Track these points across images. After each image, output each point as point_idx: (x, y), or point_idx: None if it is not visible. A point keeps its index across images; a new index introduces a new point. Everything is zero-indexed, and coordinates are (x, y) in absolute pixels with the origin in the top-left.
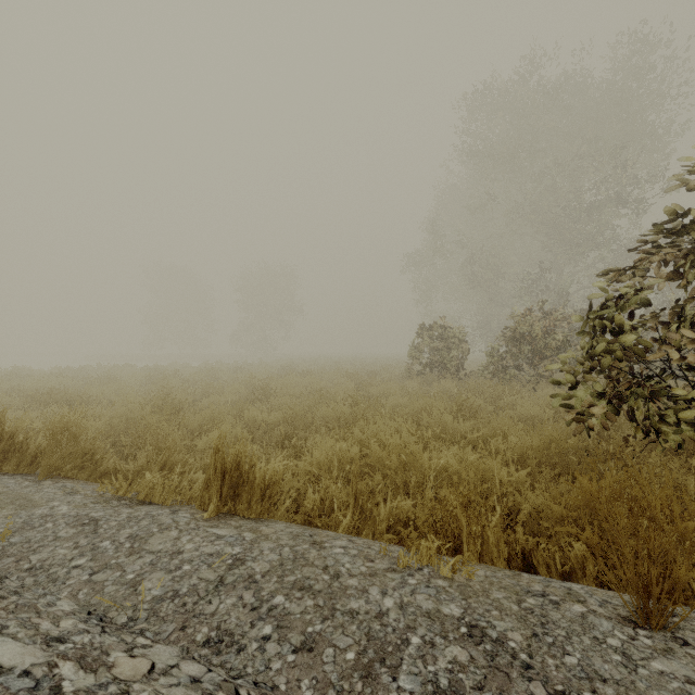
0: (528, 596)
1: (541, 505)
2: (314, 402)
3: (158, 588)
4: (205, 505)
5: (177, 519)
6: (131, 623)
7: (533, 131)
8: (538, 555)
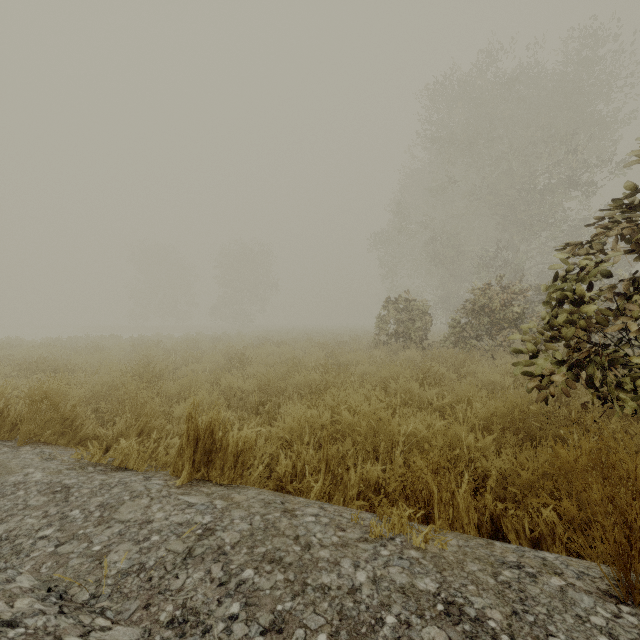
0: (503, 568)
1: (507, 470)
2: (287, 370)
3: (121, 563)
4: (179, 471)
5: (149, 486)
6: (93, 601)
7: (491, 119)
8: (506, 521)
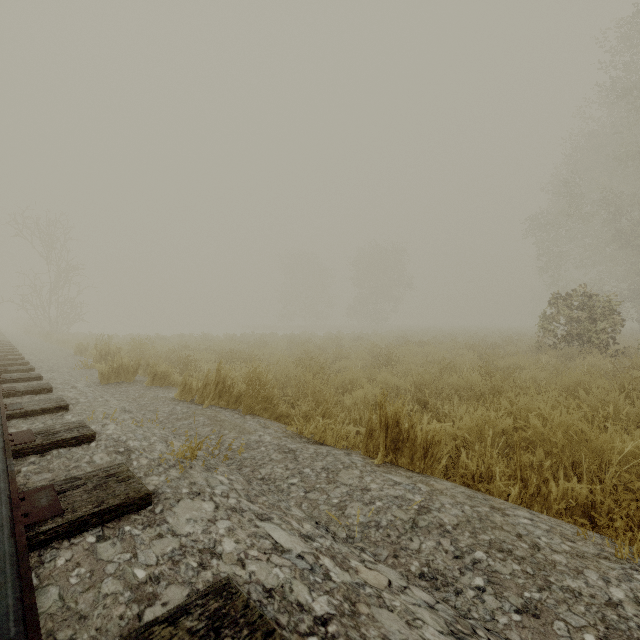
0: None
1: None
2: (440, 371)
3: (369, 515)
4: (371, 453)
5: (353, 461)
6: (350, 540)
7: None
8: None
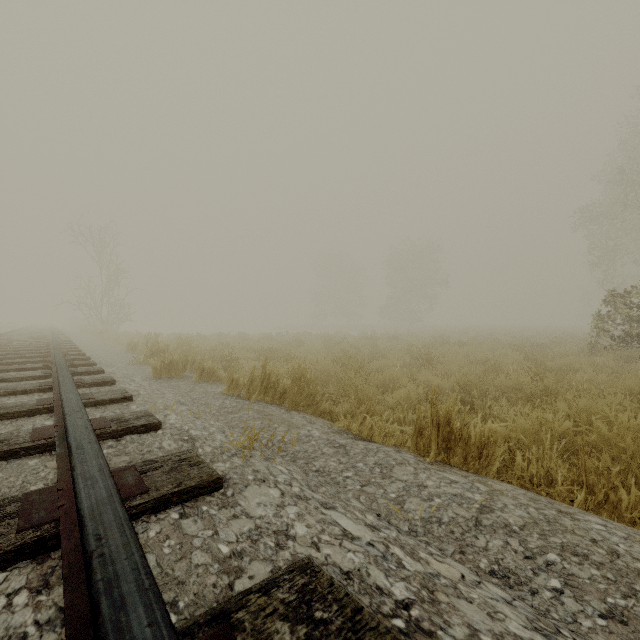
0: None
1: None
2: (484, 371)
3: (432, 510)
4: (421, 451)
5: (405, 458)
6: (413, 534)
7: None
8: None
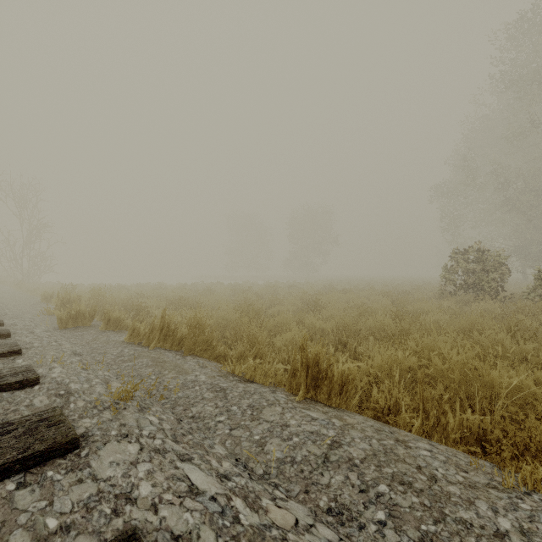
0: None
1: None
2: (359, 315)
3: (283, 453)
4: (294, 390)
5: (277, 398)
6: (266, 476)
7: None
8: None
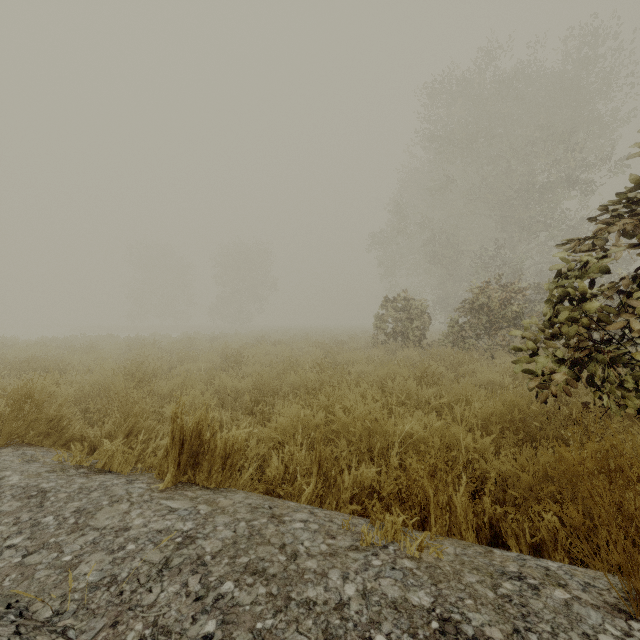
0: (503, 580)
1: (507, 472)
2: (283, 369)
3: (88, 576)
4: (164, 474)
5: (131, 490)
6: (56, 618)
7: (490, 118)
8: (506, 525)
